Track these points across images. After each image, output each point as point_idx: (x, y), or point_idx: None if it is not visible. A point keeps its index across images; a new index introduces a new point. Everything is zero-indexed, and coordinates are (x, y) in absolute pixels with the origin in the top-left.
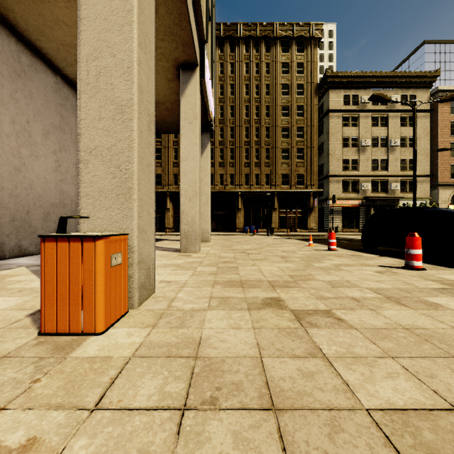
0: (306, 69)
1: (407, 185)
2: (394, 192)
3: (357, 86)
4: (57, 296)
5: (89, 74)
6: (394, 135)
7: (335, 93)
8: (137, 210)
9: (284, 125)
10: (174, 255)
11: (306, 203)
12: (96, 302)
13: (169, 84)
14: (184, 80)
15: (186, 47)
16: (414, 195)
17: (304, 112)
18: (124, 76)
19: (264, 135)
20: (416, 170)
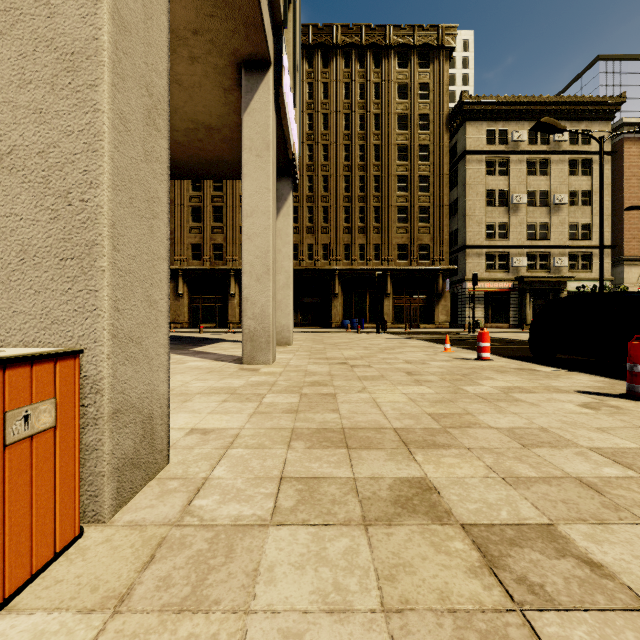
0: (432, 93)
1: (578, 260)
2: (559, 270)
3: (506, 118)
4: None
5: None
6: (560, 188)
7: (475, 127)
8: (108, 294)
9: (400, 174)
10: (232, 370)
11: (432, 286)
12: None
13: (226, 97)
14: (249, 87)
15: (251, 30)
16: (601, 273)
17: (430, 154)
18: None
19: (372, 187)
20: (592, 239)
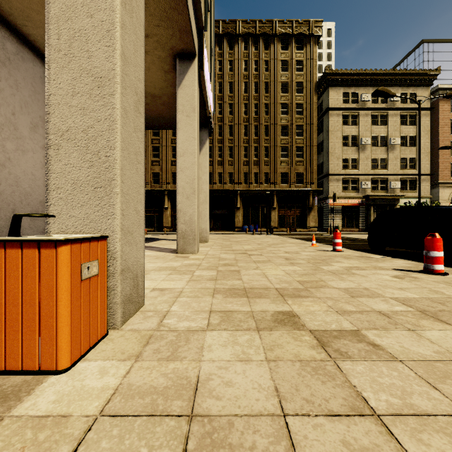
0: (305, 67)
1: (407, 184)
2: (394, 191)
3: (356, 84)
4: (5, 321)
5: (60, 38)
6: (394, 134)
7: (335, 91)
8: (120, 207)
9: (283, 124)
10: (171, 257)
11: (305, 202)
12: (57, 329)
13: (165, 76)
14: (182, 71)
15: (184, 35)
16: (419, 193)
17: (304, 110)
18: (104, 41)
19: (263, 133)
20: (416, 169)
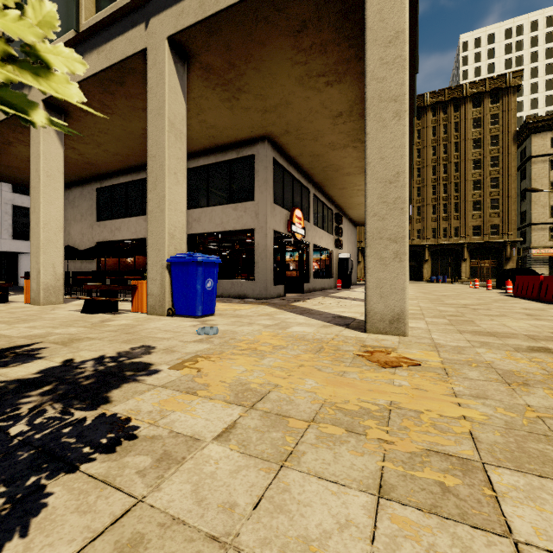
0: (501, 119)
1: None
2: None
3: None
4: None
5: None
6: None
7: (540, 137)
8: None
9: (475, 179)
10: None
11: (501, 252)
12: None
13: None
14: None
15: None
16: None
17: (499, 162)
18: None
19: (452, 190)
20: None
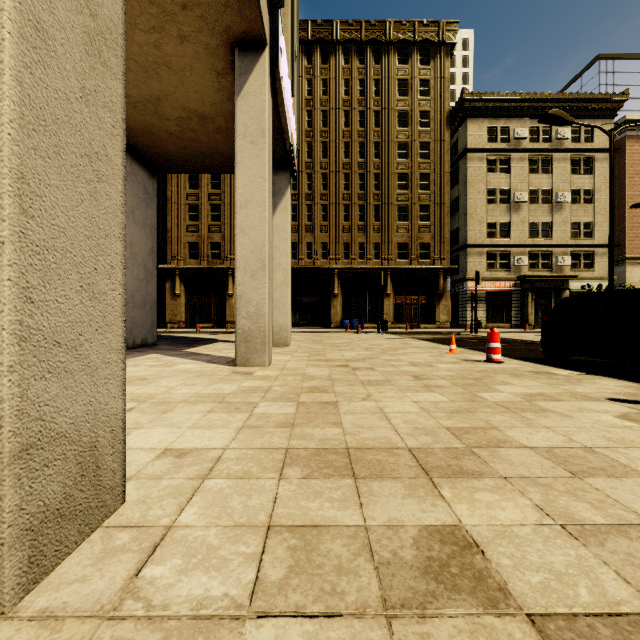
0: (433, 89)
1: (581, 259)
2: (561, 270)
3: (507, 115)
4: None
5: None
6: (562, 187)
7: (476, 124)
8: (11, 278)
9: (401, 172)
10: (224, 373)
11: (433, 285)
12: None
13: (219, 82)
14: (243, 69)
15: (245, 4)
16: (611, 271)
17: (431, 152)
18: None
19: (371, 185)
20: (594, 238)
